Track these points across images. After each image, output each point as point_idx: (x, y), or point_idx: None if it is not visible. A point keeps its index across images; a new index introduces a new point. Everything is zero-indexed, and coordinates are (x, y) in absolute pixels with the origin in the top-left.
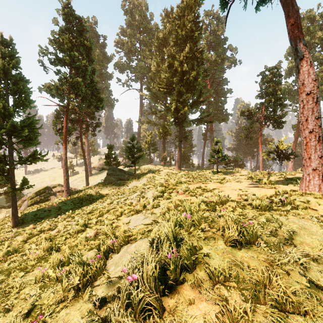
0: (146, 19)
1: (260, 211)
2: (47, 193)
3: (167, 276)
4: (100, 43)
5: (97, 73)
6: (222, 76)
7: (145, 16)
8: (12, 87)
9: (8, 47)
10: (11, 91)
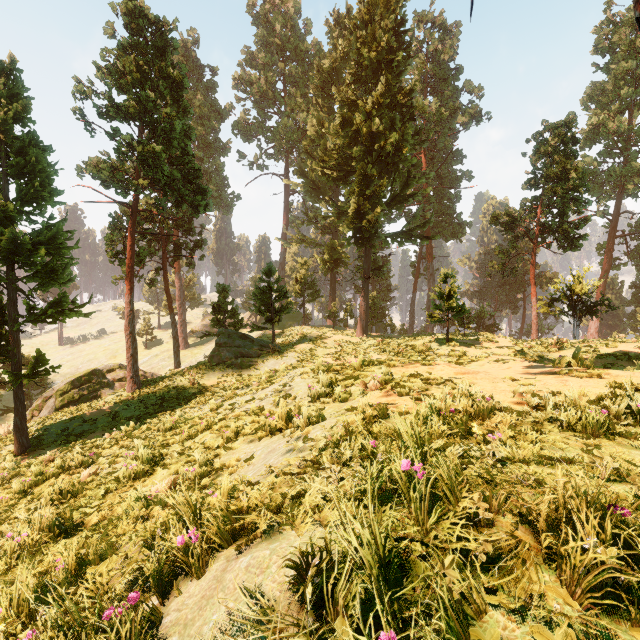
0: (296, 32)
1: (585, 438)
2: (94, 382)
3: None
4: (204, 82)
5: (194, 136)
6: (451, 145)
7: (295, 26)
8: (15, 160)
9: (8, 77)
10: (12, 169)
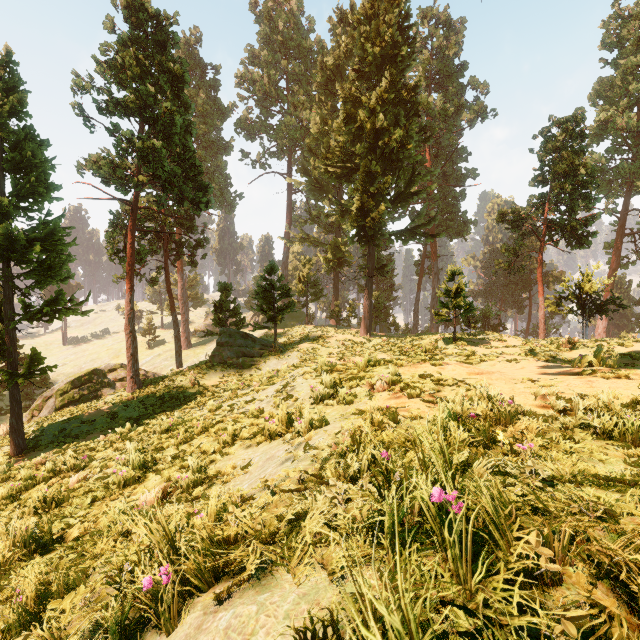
0: (299, 30)
1: (625, 448)
2: (95, 382)
3: None
4: (207, 81)
5: (195, 132)
6: (456, 143)
7: (298, 23)
8: (10, 154)
9: (4, 70)
10: (7, 164)
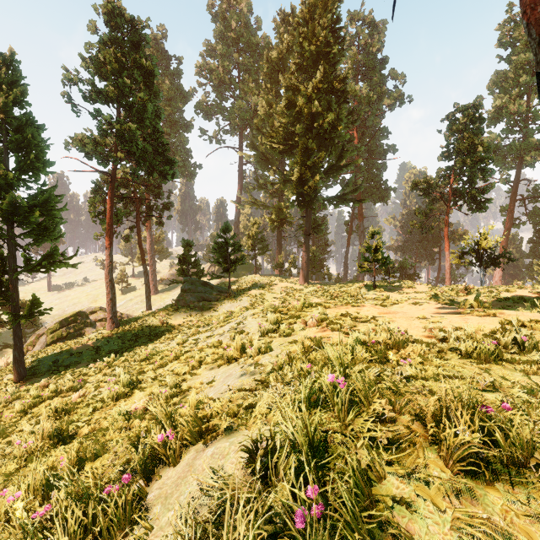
0: (248, 28)
1: (478, 364)
2: (79, 322)
3: None
4: (171, 70)
5: (163, 116)
6: (379, 123)
7: (248, 23)
8: (14, 136)
9: (8, 67)
10: (11, 144)
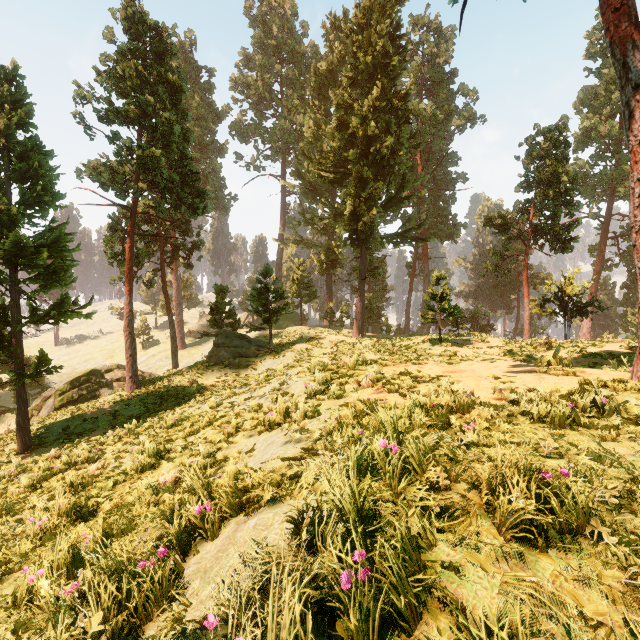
0: (293, 35)
1: (551, 429)
2: (93, 382)
3: (340, 637)
4: (201, 84)
5: (193, 139)
6: (446, 148)
7: (292, 28)
8: (18, 164)
9: (10, 83)
10: (15, 174)
